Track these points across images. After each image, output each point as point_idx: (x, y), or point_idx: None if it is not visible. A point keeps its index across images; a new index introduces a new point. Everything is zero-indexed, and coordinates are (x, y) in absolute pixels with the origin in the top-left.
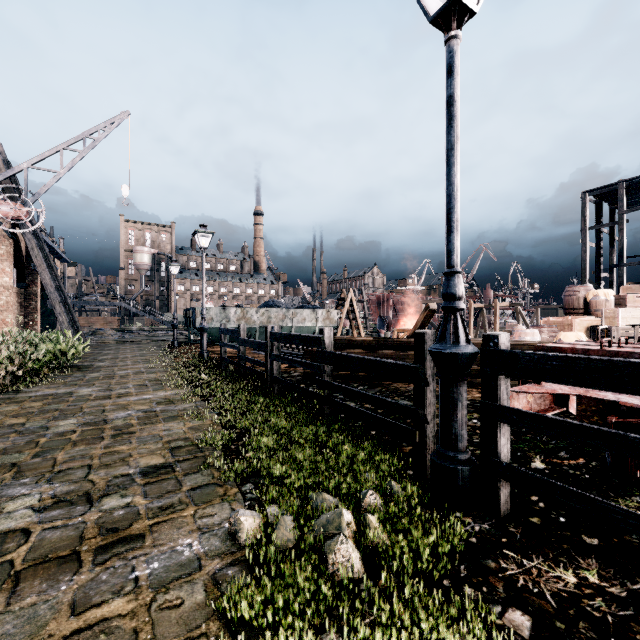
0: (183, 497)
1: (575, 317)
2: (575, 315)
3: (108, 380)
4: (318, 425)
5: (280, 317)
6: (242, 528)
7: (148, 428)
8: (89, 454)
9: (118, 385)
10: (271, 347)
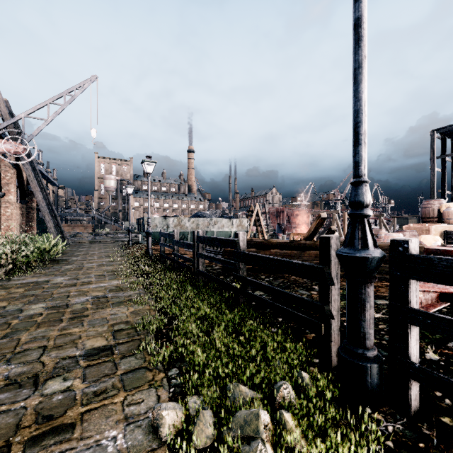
0: (116, 381)
1: (431, 224)
2: (430, 222)
3: (77, 271)
4: (234, 312)
5: (205, 224)
6: (163, 423)
7: (99, 312)
8: (47, 335)
9: (84, 275)
10: (197, 247)
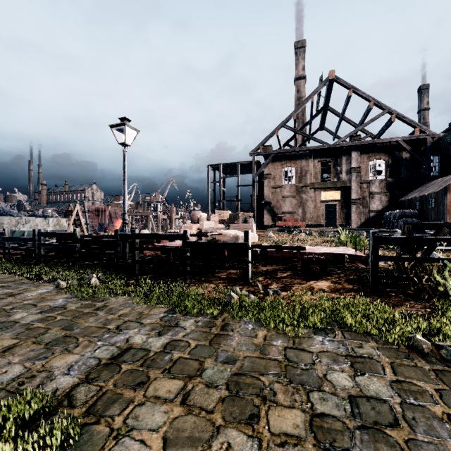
0: (27, 288)
1: (194, 224)
2: (195, 223)
3: None
4: (75, 268)
5: (13, 223)
6: (61, 284)
7: None
8: None
9: None
10: (39, 240)
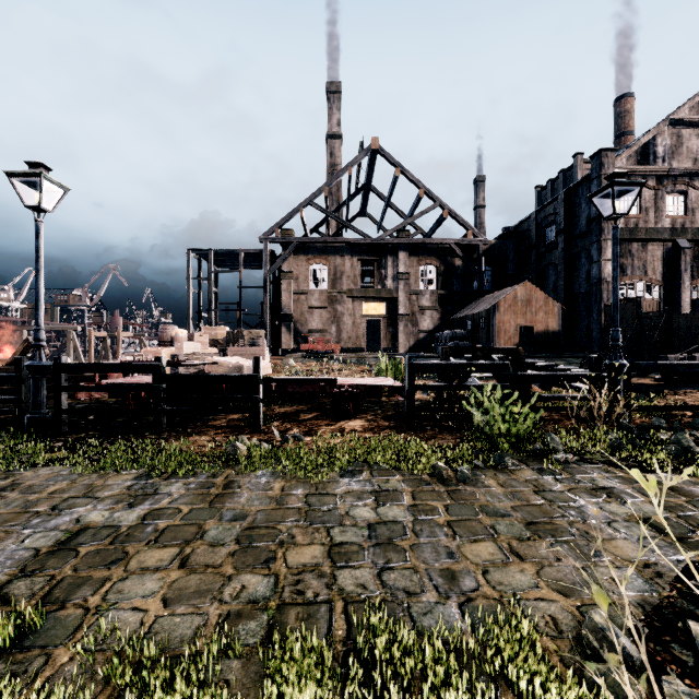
0: None
1: (164, 348)
2: (166, 346)
3: None
4: None
5: None
6: None
7: None
8: None
9: None
10: None
